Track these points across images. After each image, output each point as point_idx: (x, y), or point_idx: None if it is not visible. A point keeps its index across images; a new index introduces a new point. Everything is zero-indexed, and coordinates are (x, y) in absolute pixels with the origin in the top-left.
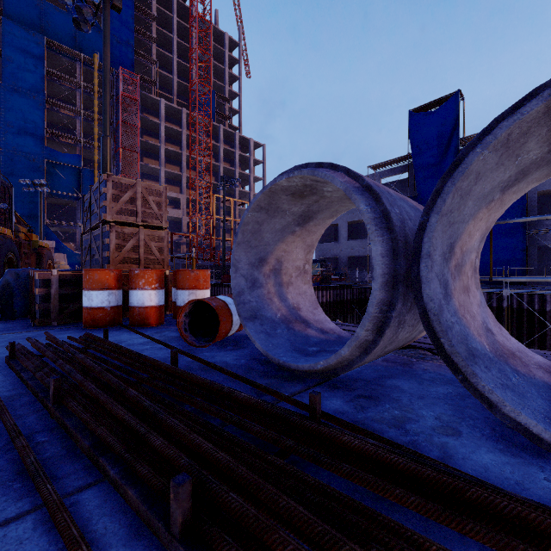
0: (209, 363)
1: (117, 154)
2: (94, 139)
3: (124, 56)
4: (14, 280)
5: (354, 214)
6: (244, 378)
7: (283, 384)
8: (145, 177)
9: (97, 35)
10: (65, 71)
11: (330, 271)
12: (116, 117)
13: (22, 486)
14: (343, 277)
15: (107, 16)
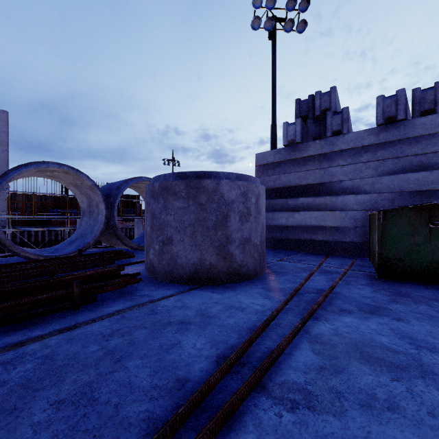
0: None
1: None
2: None
3: None
4: None
5: None
6: None
7: None
8: None
9: None
10: None
11: None
12: None
13: None
14: None
15: None
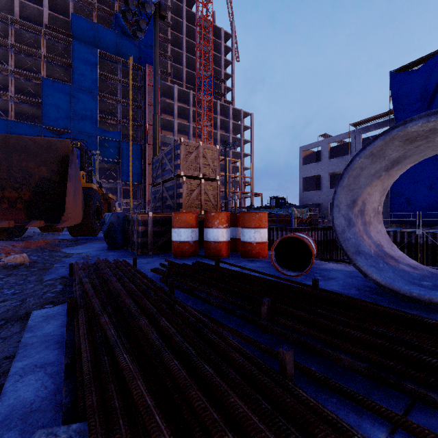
0: (330, 291)
1: (144, 129)
2: (129, 119)
3: (149, 56)
4: (115, 220)
5: (335, 166)
6: (390, 308)
7: (434, 316)
8: (163, 145)
9: (131, 43)
10: (110, 72)
11: (316, 215)
12: (144, 102)
13: (340, 401)
14: (325, 220)
15: (156, 24)
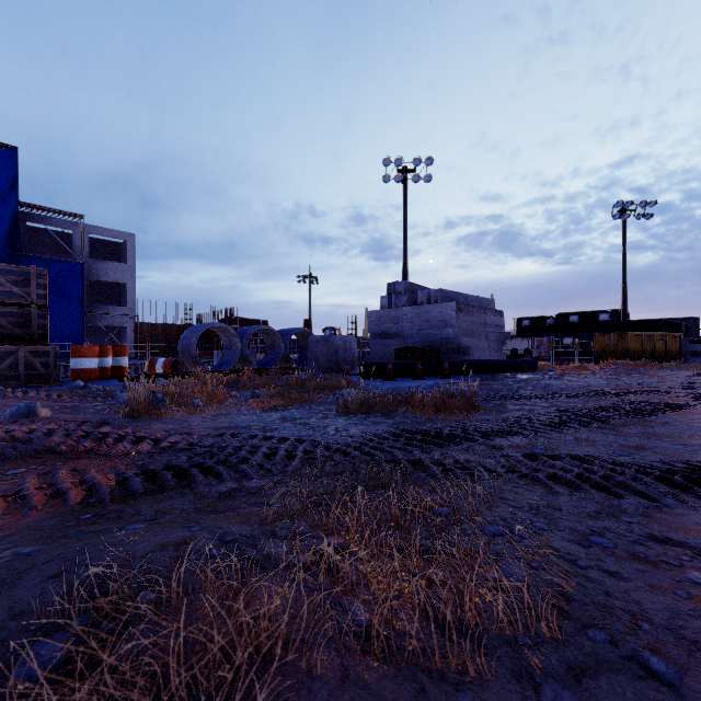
0: None
1: None
2: None
3: None
4: None
5: None
6: None
7: None
8: None
9: None
10: None
11: None
12: None
13: None
14: None
15: None
